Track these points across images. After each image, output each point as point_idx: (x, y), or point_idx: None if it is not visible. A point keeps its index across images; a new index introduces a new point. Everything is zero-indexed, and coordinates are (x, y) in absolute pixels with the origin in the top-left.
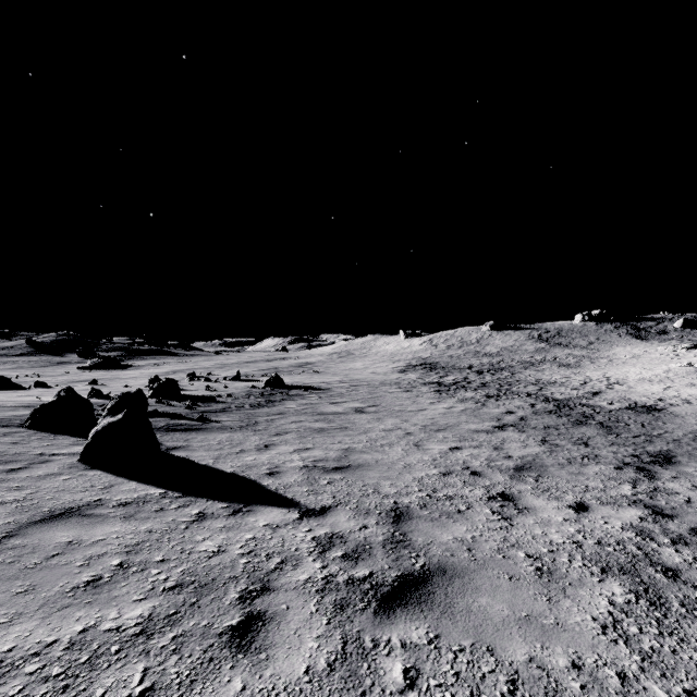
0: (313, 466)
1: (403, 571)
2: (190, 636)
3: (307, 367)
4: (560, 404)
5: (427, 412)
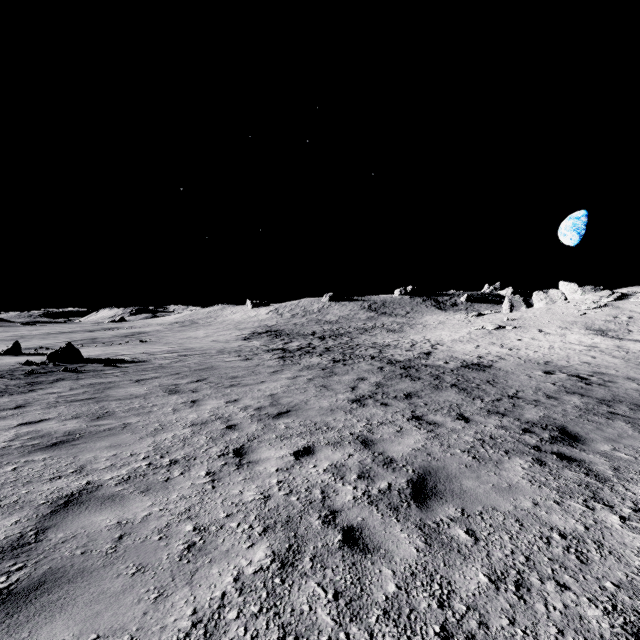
0: None
1: None
2: None
3: (136, 337)
4: (405, 366)
5: (267, 385)
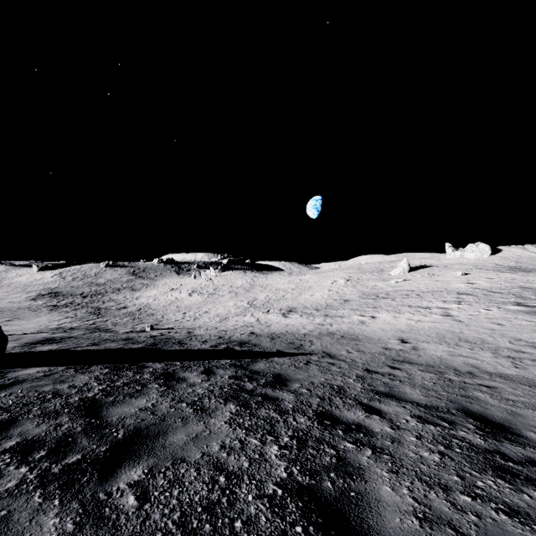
0: (4, 329)
1: (28, 330)
2: (5, 333)
3: None
4: (98, 309)
5: (42, 317)
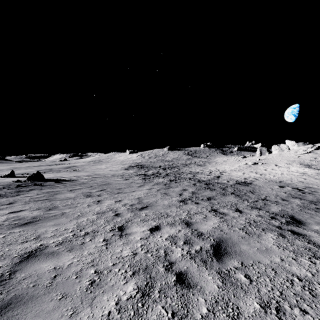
0: None
1: None
2: None
3: (72, 168)
4: (207, 183)
5: (136, 192)
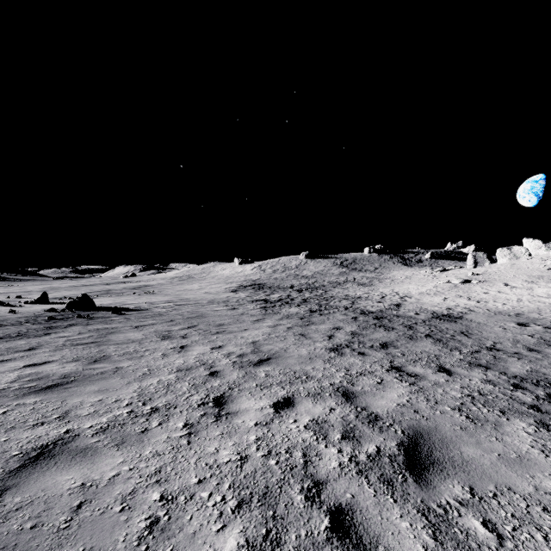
0: None
1: None
2: None
3: (142, 289)
4: (378, 316)
5: (249, 332)
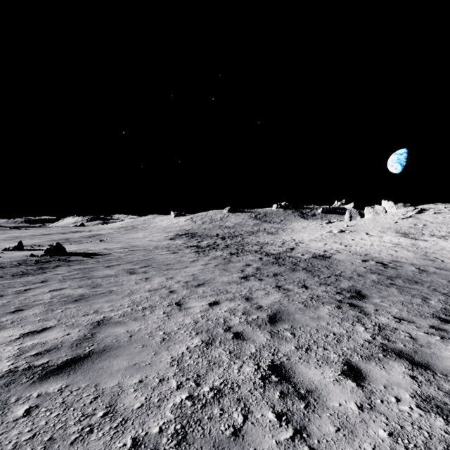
0: (25, 369)
1: None
2: None
3: (96, 237)
4: (276, 257)
5: (189, 269)
